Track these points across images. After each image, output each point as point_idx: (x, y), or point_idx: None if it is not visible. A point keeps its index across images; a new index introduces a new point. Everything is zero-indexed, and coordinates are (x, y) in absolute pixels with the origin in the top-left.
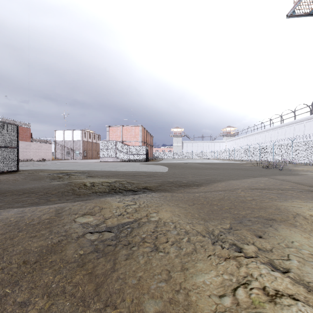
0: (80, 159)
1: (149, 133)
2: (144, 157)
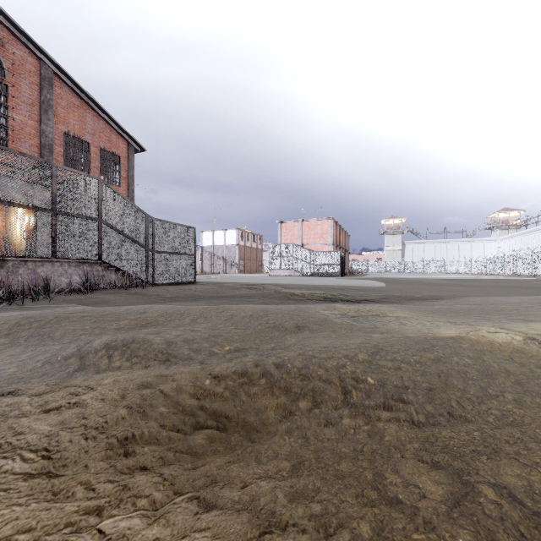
0: (236, 273)
1: (343, 230)
2: (337, 269)
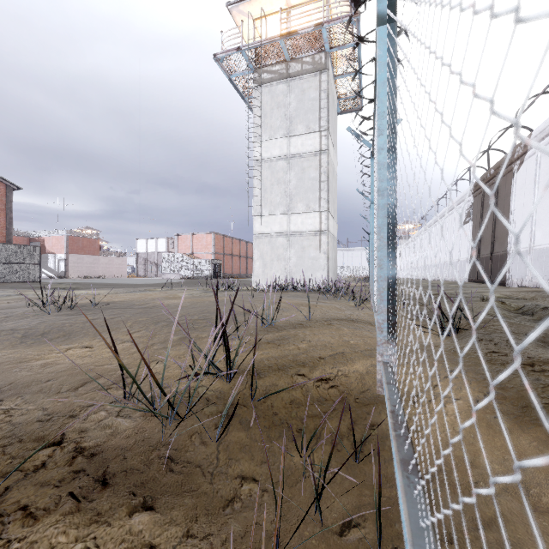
0: None
1: (243, 241)
2: (209, 273)
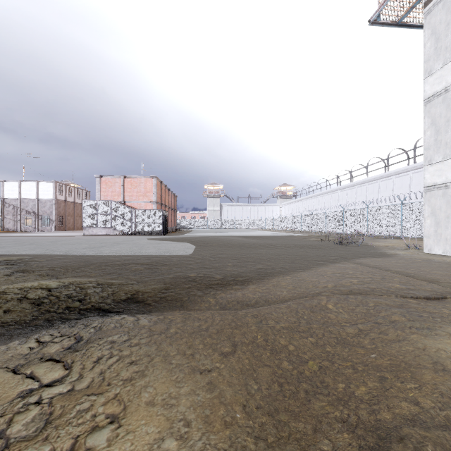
0: (52, 230)
1: (170, 190)
2: (159, 228)
